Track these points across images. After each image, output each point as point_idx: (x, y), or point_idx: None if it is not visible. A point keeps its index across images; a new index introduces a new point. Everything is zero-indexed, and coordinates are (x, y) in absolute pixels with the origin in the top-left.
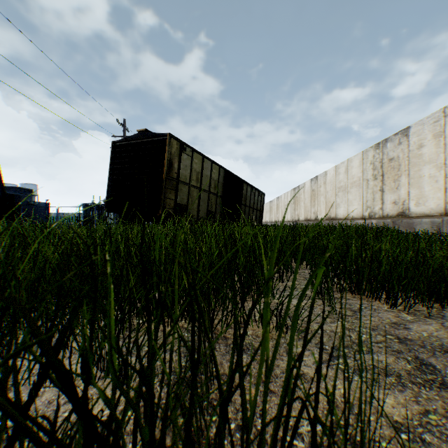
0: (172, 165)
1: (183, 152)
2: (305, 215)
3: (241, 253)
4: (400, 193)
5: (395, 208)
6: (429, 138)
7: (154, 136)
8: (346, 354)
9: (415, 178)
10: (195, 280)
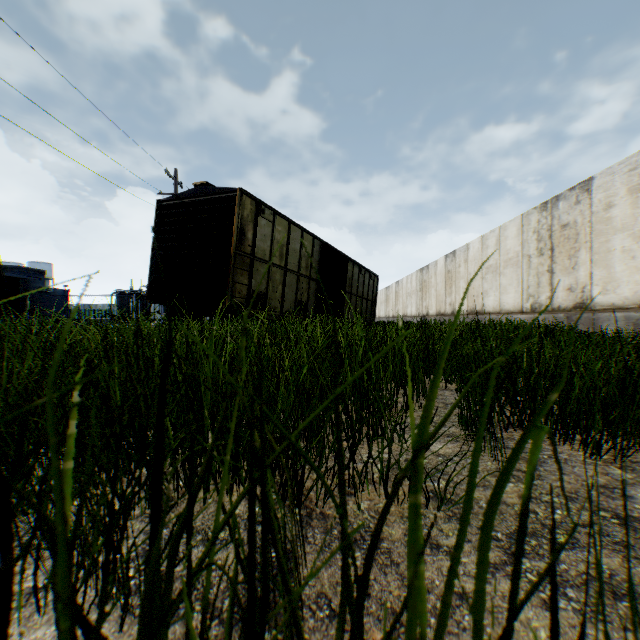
0: (244, 234)
1: (261, 215)
2: (437, 307)
3: (347, 368)
4: (577, 275)
5: (571, 298)
6: (622, 195)
7: (218, 191)
8: (534, 550)
9: (601, 252)
10: (274, 414)
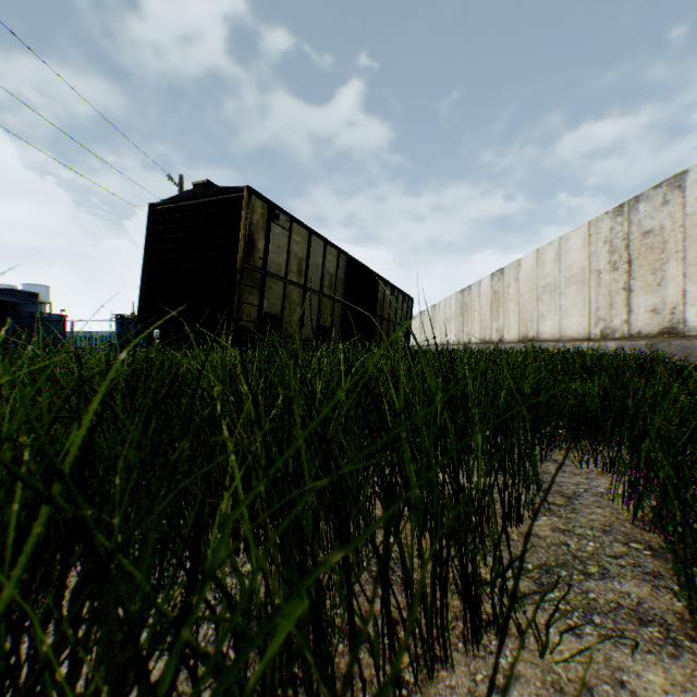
0: (254, 244)
1: (274, 221)
2: (481, 334)
3: (409, 467)
4: (665, 293)
5: (656, 321)
6: None
7: (221, 192)
8: None
9: None
10: None
